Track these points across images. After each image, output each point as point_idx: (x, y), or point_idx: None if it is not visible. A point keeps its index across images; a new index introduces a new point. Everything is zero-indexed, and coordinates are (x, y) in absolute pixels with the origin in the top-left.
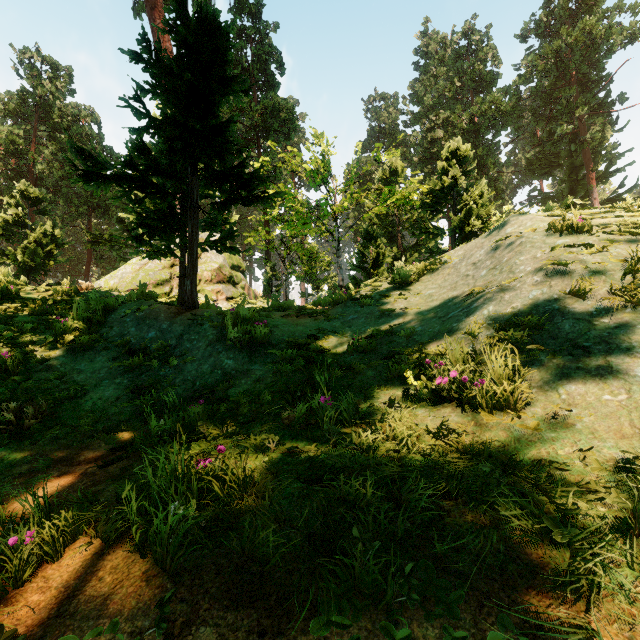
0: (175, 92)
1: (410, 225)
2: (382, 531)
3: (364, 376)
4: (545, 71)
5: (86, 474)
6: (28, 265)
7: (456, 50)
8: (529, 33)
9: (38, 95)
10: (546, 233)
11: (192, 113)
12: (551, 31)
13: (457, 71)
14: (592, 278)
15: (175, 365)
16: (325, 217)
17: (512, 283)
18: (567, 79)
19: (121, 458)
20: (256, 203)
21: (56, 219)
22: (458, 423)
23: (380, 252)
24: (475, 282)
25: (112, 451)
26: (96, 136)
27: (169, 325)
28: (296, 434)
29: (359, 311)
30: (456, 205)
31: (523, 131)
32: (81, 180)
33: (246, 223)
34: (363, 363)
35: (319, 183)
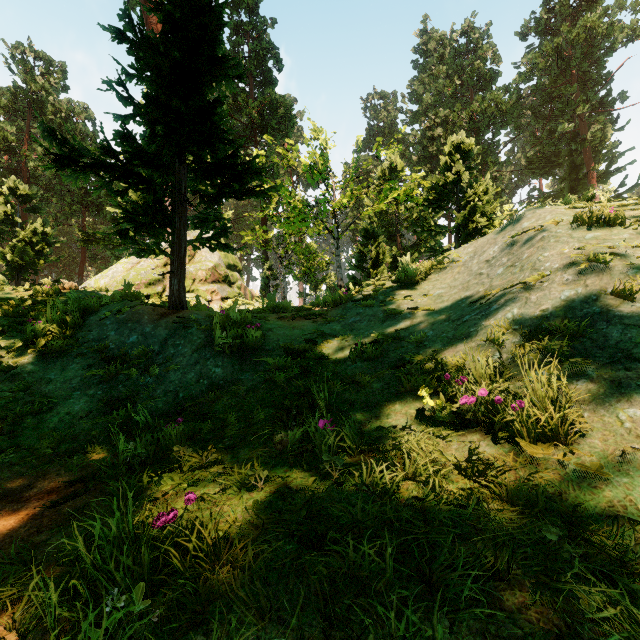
0: (158, 70)
1: (412, 223)
2: (410, 636)
3: (369, 389)
4: (546, 69)
5: (32, 515)
6: (17, 264)
7: (455, 48)
8: (529, 31)
9: (31, 91)
10: (571, 226)
11: (177, 94)
12: (551, 29)
13: (456, 69)
14: (638, 276)
15: (157, 374)
16: (324, 214)
17: (538, 282)
18: (568, 77)
19: (77, 494)
20: (250, 196)
21: (49, 217)
22: (492, 456)
23: (380, 251)
24: (491, 281)
25: (70, 482)
26: (90, 133)
27: (153, 328)
28: (290, 464)
29: (361, 313)
30: (459, 202)
31: (523, 130)
32: (53, 167)
33: (244, 222)
34: (368, 373)
35: (317, 178)
